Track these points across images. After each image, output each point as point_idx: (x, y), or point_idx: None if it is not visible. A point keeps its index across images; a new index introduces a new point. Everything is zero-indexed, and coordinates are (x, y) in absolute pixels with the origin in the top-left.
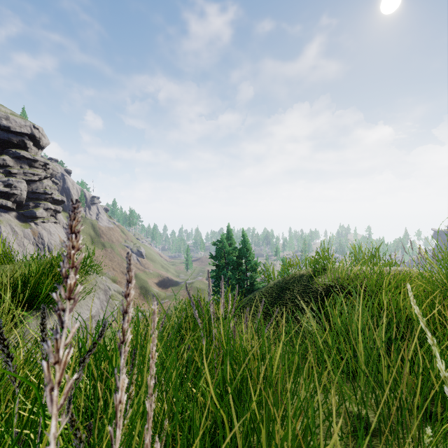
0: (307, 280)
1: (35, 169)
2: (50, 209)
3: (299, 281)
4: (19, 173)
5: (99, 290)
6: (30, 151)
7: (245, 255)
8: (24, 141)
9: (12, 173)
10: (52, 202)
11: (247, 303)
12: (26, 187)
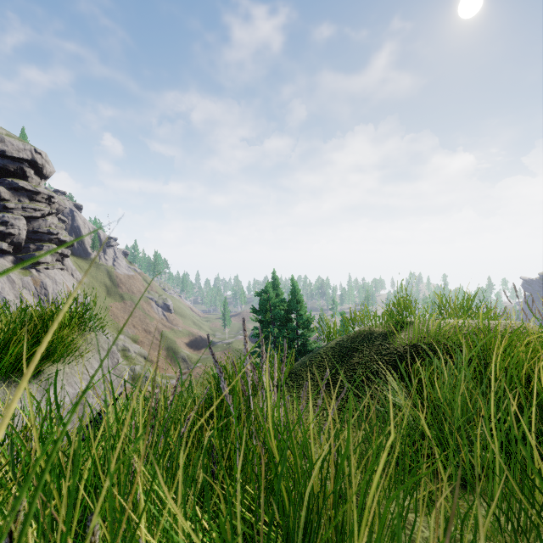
0: (381, 338)
1: (37, 203)
2: (56, 253)
3: (371, 340)
4: (16, 208)
5: (103, 351)
6: (30, 181)
7: (295, 308)
8: (23, 168)
9: (9, 208)
10: (58, 244)
11: (300, 369)
12: (25, 226)
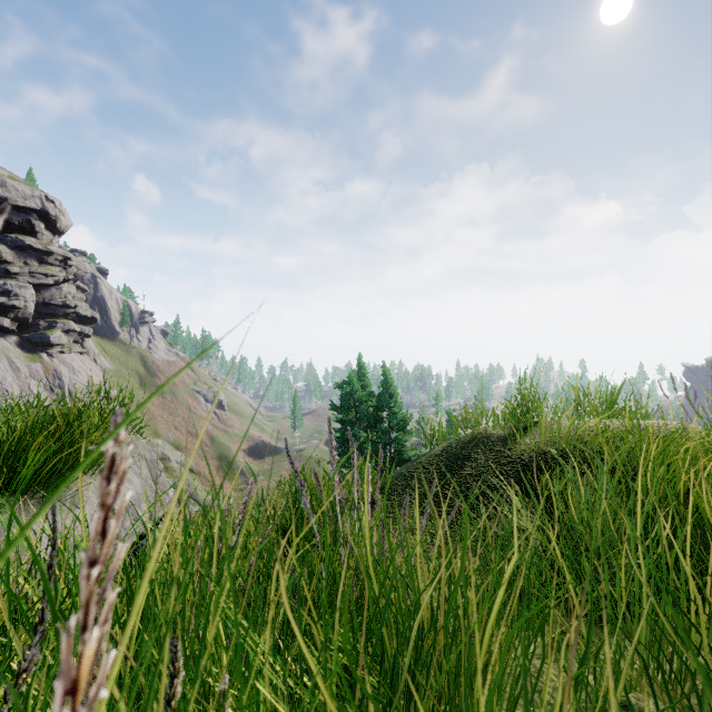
0: (501, 442)
1: (48, 267)
2: (73, 332)
3: (487, 445)
4: (22, 273)
5: (141, 460)
6: (40, 238)
7: (387, 404)
8: (30, 221)
9: (12, 273)
10: (77, 320)
11: (396, 482)
12: (33, 296)
